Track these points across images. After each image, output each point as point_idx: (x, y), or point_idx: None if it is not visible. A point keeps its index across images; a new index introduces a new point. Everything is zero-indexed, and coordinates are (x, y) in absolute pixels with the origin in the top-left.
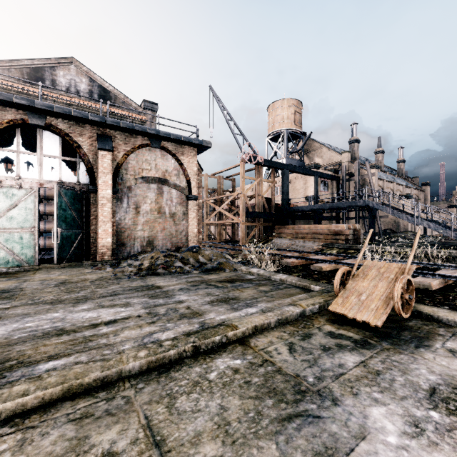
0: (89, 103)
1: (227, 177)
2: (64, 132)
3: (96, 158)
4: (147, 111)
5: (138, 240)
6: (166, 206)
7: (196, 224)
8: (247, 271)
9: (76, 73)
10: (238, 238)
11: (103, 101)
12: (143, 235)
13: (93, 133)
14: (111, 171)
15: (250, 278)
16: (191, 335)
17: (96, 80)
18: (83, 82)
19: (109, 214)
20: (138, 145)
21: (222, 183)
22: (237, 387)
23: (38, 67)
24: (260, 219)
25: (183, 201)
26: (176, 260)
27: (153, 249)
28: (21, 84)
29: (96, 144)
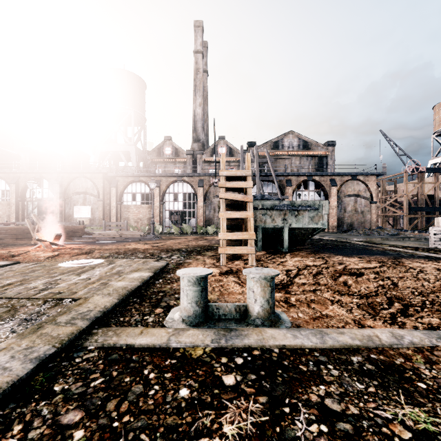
0: (299, 152)
1: (389, 180)
2: (318, 181)
3: (328, 189)
4: (329, 147)
5: (345, 224)
6: (359, 208)
7: (375, 216)
8: (413, 236)
9: (292, 138)
10: (399, 227)
11: (304, 148)
12: (347, 222)
13: (328, 179)
14: (336, 194)
15: (414, 237)
16: (401, 238)
17: (301, 138)
18: (295, 141)
19: (335, 213)
20: (345, 180)
21: (384, 185)
22: (413, 241)
23: (276, 141)
24: (422, 212)
25: (368, 204)
26: (374, 231)
27: (352, 229)
28: (270, 151)
29: (329, 183)
